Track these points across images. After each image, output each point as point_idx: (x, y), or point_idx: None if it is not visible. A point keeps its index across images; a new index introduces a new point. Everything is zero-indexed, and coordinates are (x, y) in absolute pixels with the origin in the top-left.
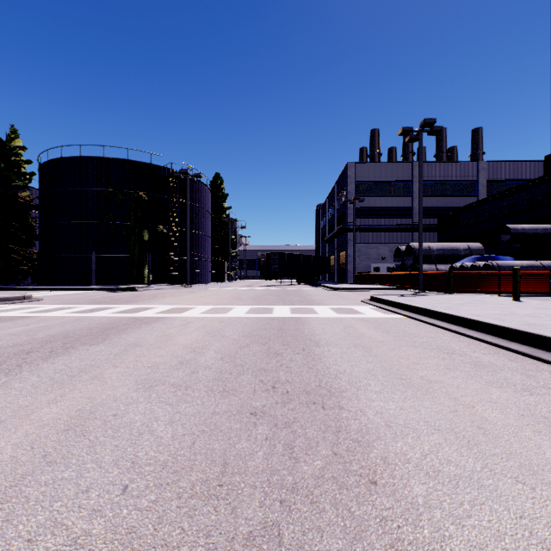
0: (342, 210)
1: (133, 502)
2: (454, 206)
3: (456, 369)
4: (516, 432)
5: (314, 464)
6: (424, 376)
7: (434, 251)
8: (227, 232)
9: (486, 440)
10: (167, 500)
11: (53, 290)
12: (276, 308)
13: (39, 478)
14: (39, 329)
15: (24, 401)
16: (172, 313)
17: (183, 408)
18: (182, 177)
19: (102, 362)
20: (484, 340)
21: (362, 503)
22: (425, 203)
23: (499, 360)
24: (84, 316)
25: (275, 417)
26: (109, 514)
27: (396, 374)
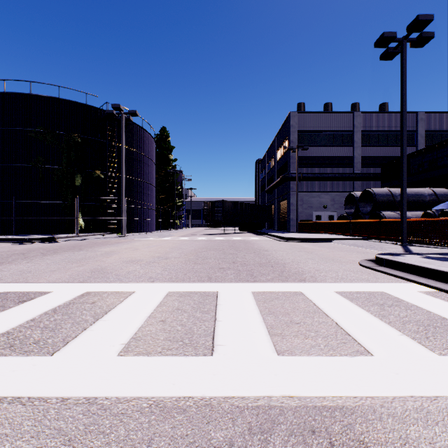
0: (283, 160)
1: None
2: (393, 155)
3: None
4: None
5: None
6: None
7: (396, 197)
8: (173, 182)
9: None
10: None
11: None
12: (224, 299)
13: None
14: None
15: None
16: None
17: None
18: (115, 115)
19: None
20: None
21: None
22: (366, 153)
23: None
24: None
25: None
26: None
27: None
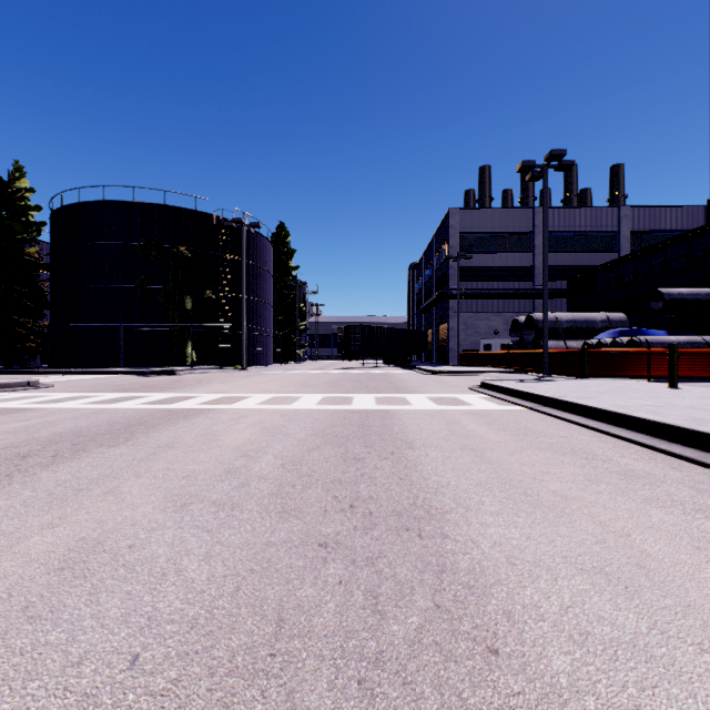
0: (442, 270)
1: (144, 681)
2: (588, 264)
3: (600, 481)
4: (693, 573)
5: (408, 622)
6: (557, 491)
7: (562, 323)
8: (294, 298)
9: (651, 585)
10: (193, 679)
11: (69, 374)
12: (357, 397)
13: (12, 642)
14: (43, 425)
15: (9, 526)
16: (220, 404)
17: (226, 536)
18: (235, 228)
19: (121, 471)
20: (634, 441)
21: (477, 684)
22: (551, 261)
23: (658, 468)
24: (105, 408)
25: (352, 551)
26: (107, 701)
27: (519, 488)
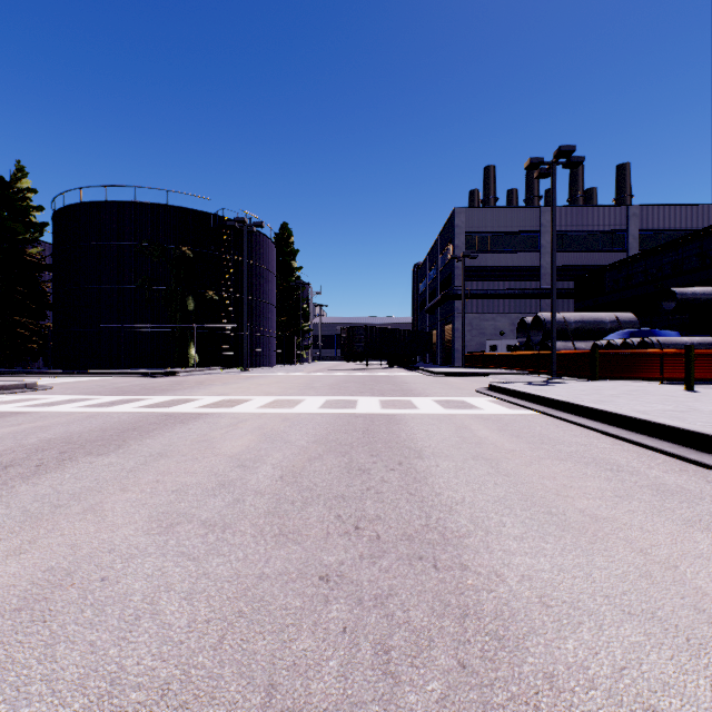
0: (447, 270)
1: None
2: (595, 264)
3: (631, 498)
4: None
5: (427, 689)
6: (586, 509)
7: (571, 324)
8: (297, 299)
9: None
10: None
11: (69, 375)
12: (361, 401)
13: None
14: (33, 430)
15: None
16: (220, 408)
17: (214, 566)
18: (237, 227)
19: (106, 484)
20: (660, 450)
21: None
22: (558, 261)
23: (692, 482)
24: (100, 411)
25: (358, 586)
26: None
27: (542, 506)
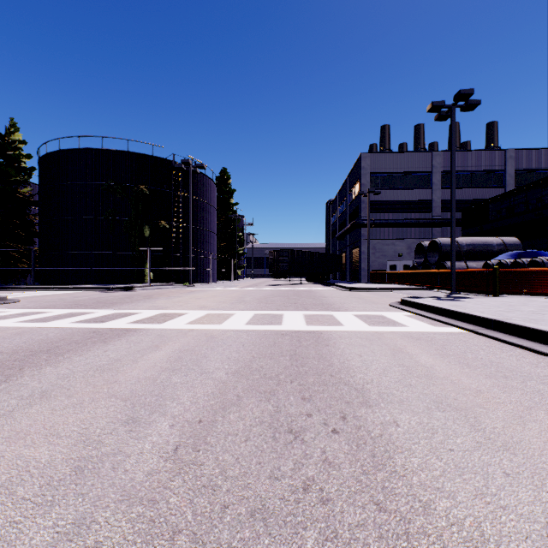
0: (355, 204)
1: None
2: (478, 198)
3: None
4: None
5: None
6: None
7: (463, 247)
8: (234, 228)
9: None
10: None
11: (46, 290)
12: (286, 315)
13: None
14: None
15: None
16: (151, 323)
17: None
18: (184, 169)
19: None
20: None
21: None
22: (446, 196)
23: None
24: (35, 327)
25: None
26: None
27: None
